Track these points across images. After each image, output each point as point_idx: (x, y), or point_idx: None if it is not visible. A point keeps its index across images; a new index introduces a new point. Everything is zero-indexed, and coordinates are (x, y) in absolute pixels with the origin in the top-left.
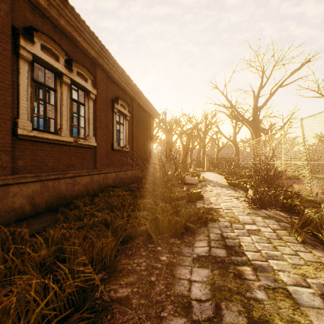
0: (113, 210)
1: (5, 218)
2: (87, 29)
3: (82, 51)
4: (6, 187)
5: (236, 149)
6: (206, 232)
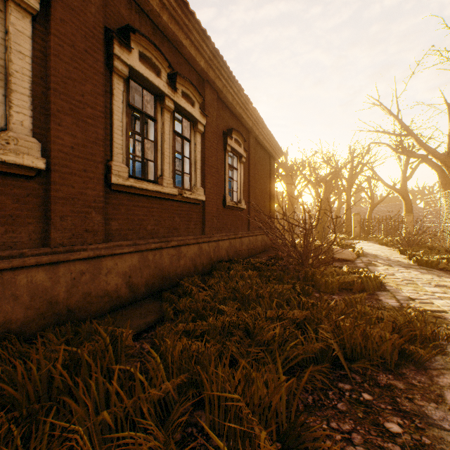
0: (244, 303)
1: (97, 306)
2: (197, 26)
3: (187, 62)
4: (98, 260)
5: (406, 204)
6: None
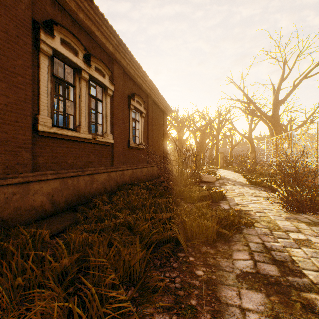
0: (133, 211)
1: (26, 217)
2: (105, 23)
3: (99, 46)
4: (27, 185)
5: (251, 146)
6: (243, 240)
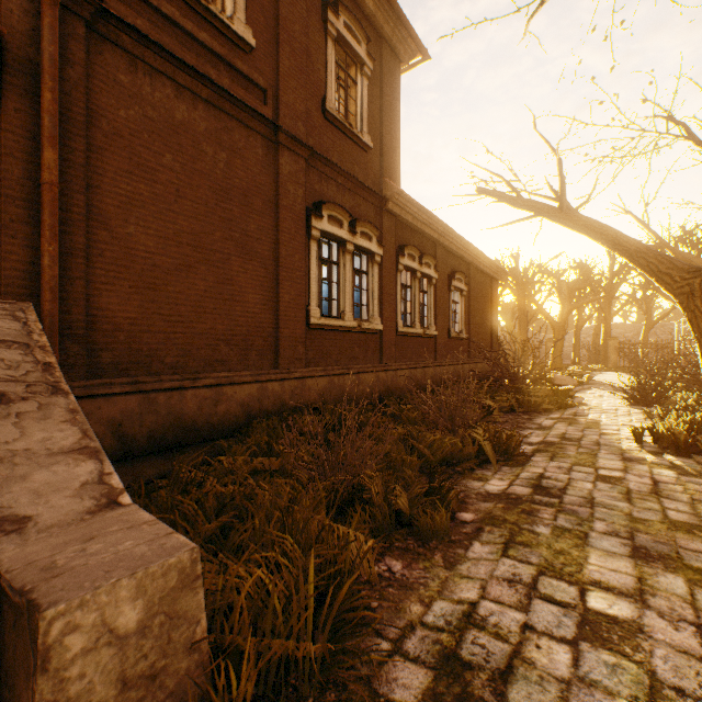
0: None
1: (398, 393)
2: (436, 220)
3: (426, 237)
4: (396, 371)
5: None
6: (562, 411)
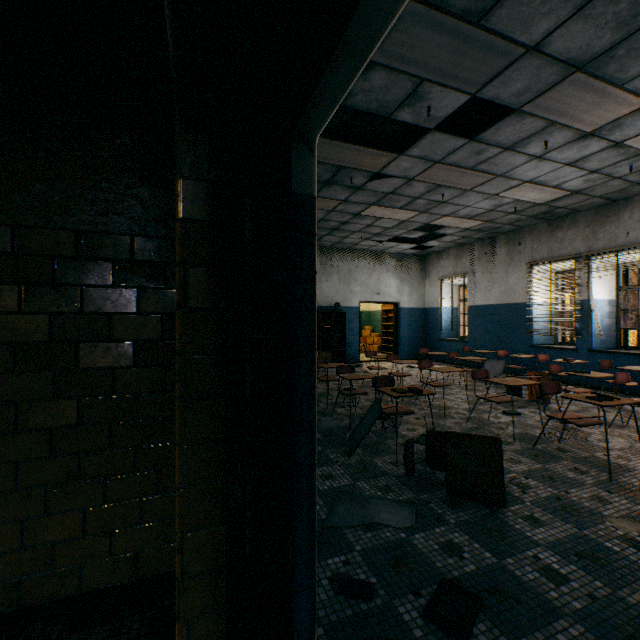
0: None
1: None
2: None
3: None
4: None
5: None
6: None
